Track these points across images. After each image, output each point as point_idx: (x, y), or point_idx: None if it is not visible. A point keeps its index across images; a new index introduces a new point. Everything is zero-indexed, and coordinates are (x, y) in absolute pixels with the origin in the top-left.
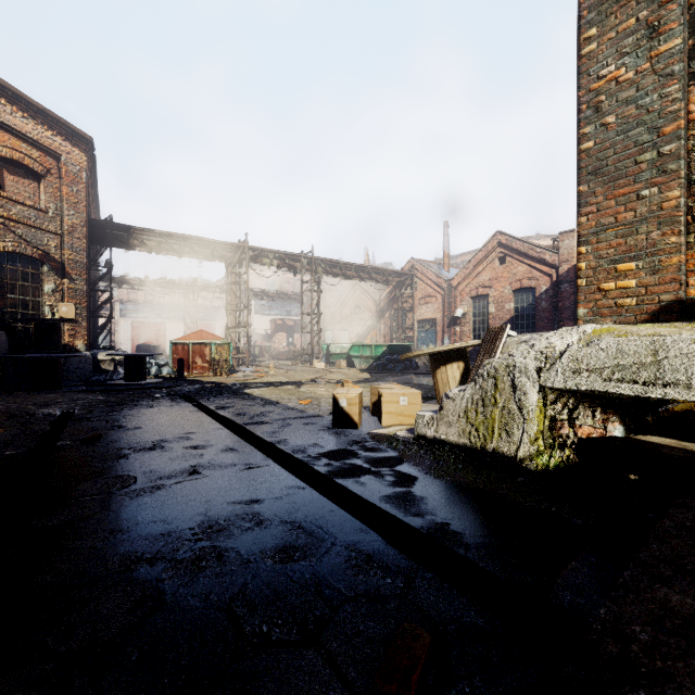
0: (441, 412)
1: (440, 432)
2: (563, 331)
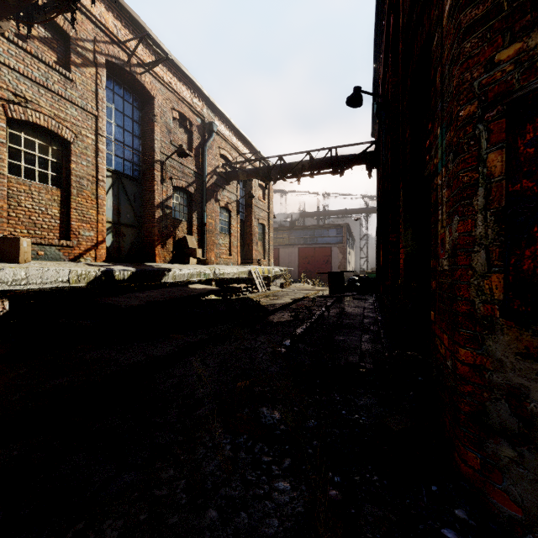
0: None
1: None
2: None
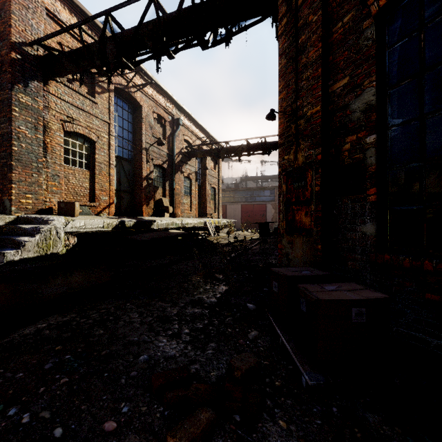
0: (25, 247)
1: (24, 256)
2: (58, 217)
